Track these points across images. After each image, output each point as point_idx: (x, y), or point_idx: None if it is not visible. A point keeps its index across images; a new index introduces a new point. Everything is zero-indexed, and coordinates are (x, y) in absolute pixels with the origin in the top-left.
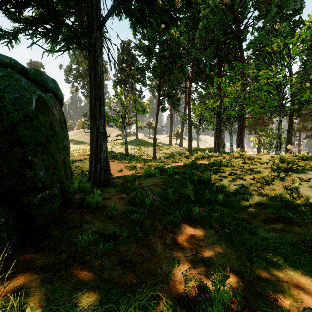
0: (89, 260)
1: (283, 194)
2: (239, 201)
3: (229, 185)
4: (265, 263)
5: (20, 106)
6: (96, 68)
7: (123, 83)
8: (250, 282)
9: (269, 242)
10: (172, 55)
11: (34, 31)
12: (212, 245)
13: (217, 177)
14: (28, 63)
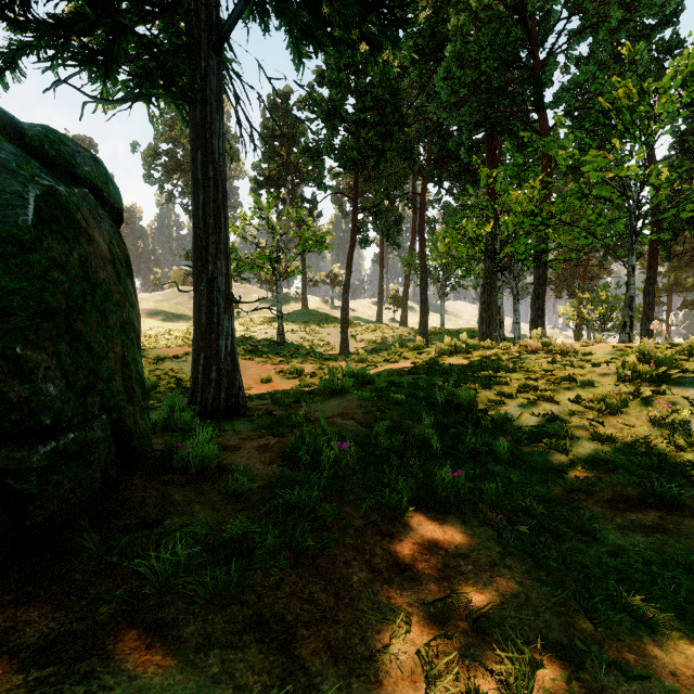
0: (172, 620)
1: (652, 438)
2: (545, 454)
3: (520, 416)
4: (630, 621)
5: None
6: (209, 140)
7: (274, 183)
8: (602, 683)
9: (630, 559)
10: (385, 121)
11: (61, 52)
12: (489, 570)
13: (492, 397)
14: None
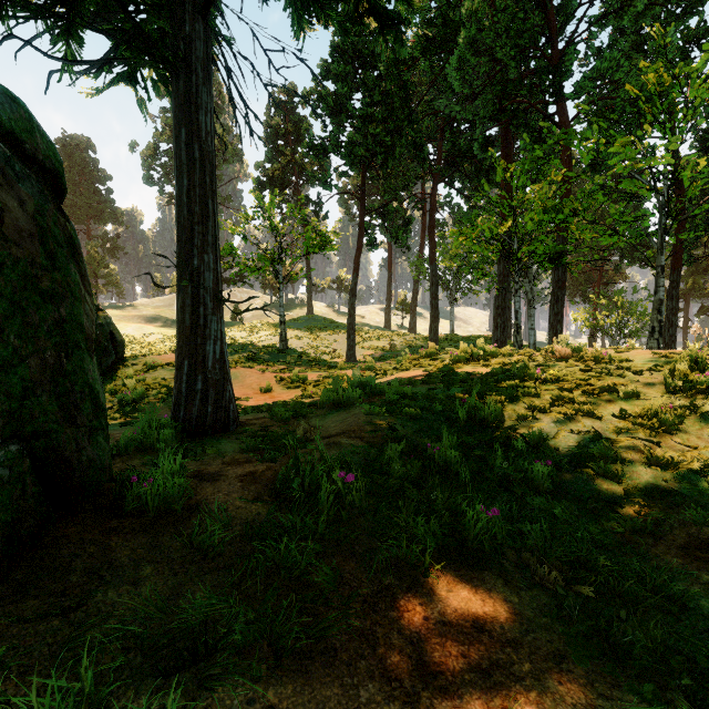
0: None
1: None
2: (592, 482)
3: (557, 434)
4: None
5: None
6: (194, 115)
7: (278, 184)
8: None
9: None
10: (393, 116)
11: (13, 2)
12: (555, 669)
13: (522, 411)
14: (58, 138)
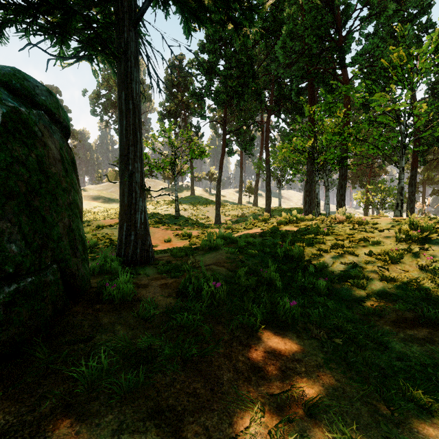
0: (95, 411)
1: (421, 279)
2: (350, 289)
3: (333, 264)
4: (415, 408)
5: None
6: (129, 84)
7: (173, 115)
8: None
9: (411, 362)
10: (243, 75)
11: (31, 25)
12: (317, 371)
13: (314, 251)
14: None
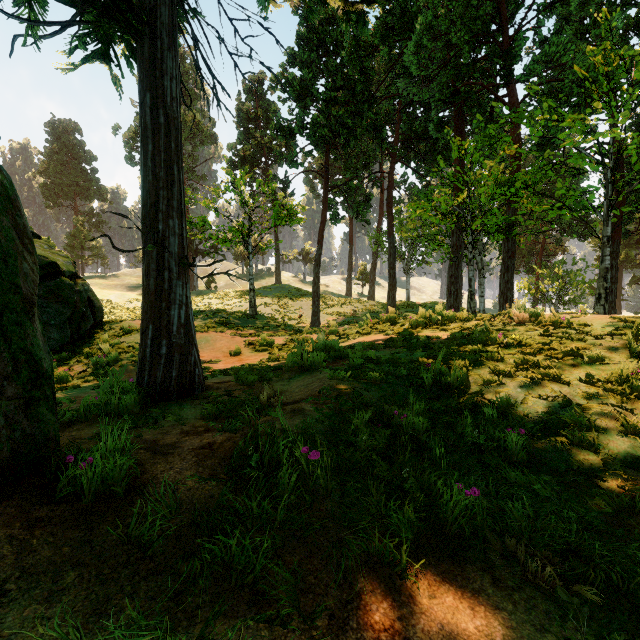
0: None
1: None
2: (567, 451)
3: (525, 400)
4: None
5: None
6: (159, 80)
7: (249, 164)
8: None
9: None
10: (355, 100)
11: None
12: None
13: (487, 375)
14: (48, 122)
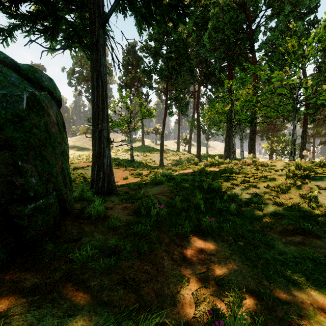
0: (86, 279)
1: (300, 204)
2: (252, 211)
3: (241, 194)
4: (285, 281)
5: (8, 104)
6: (99, 68)
7: (129, 86)
8: (270, 305)
9: (287, 256)
10: (180, 57)
11: (32, 28)
12: (225, 260)
13: (229, 185)
14: None
